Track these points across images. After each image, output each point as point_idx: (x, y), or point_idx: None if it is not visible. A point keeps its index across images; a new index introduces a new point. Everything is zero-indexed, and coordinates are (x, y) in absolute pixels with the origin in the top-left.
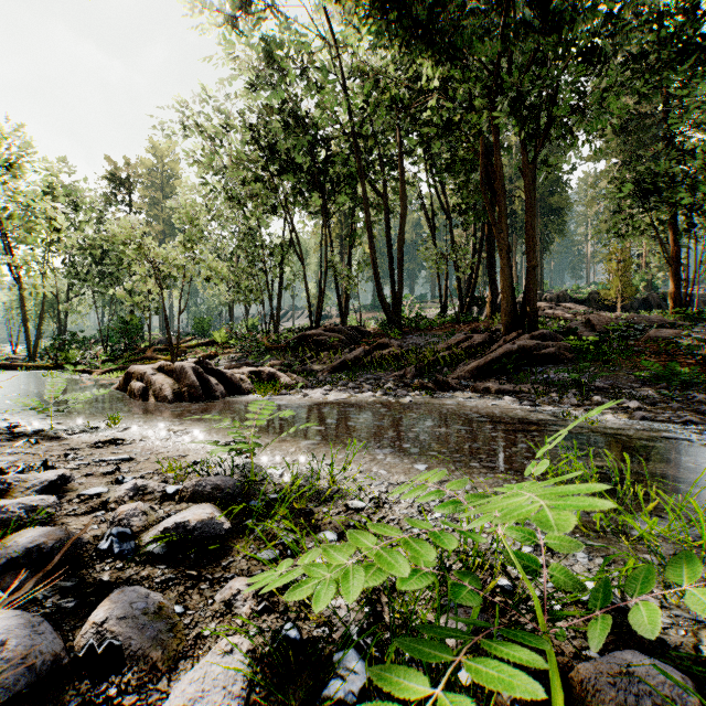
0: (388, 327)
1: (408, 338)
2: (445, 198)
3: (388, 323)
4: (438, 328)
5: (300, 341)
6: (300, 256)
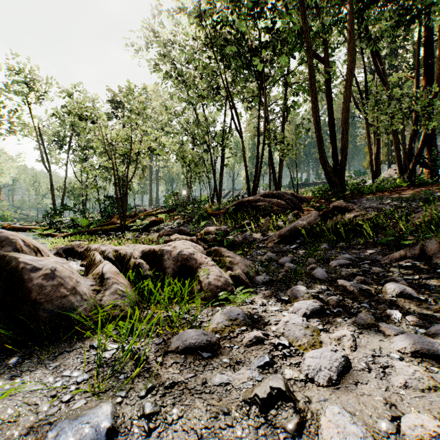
0: (330, 191)
1: (357, 202)
2: (380, 65)
3: (330, 188)
4: (388, 191)
5: (238, 207)
6: (238, 130)
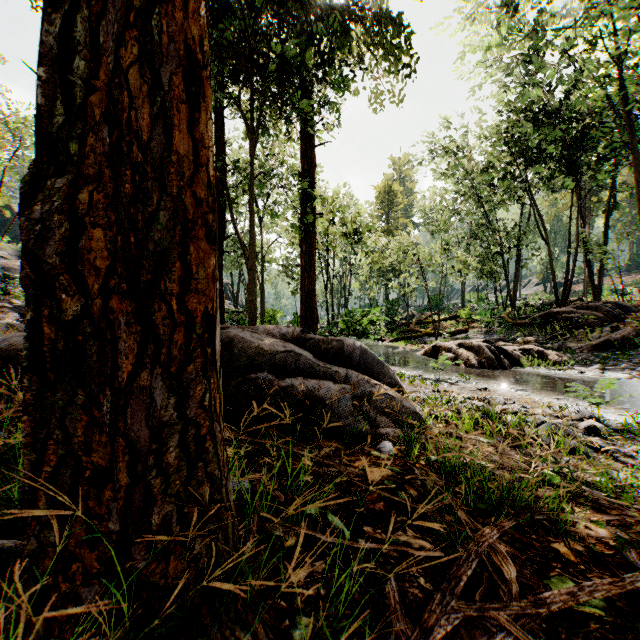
0: None
1: None
2: None
3: None
4: None
5: (546, 318)
6: (543, 237)
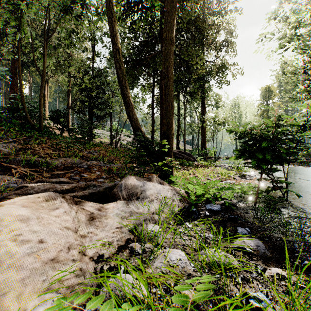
0: None
1: None
2: None
3: None
4: None
5: None
6: None
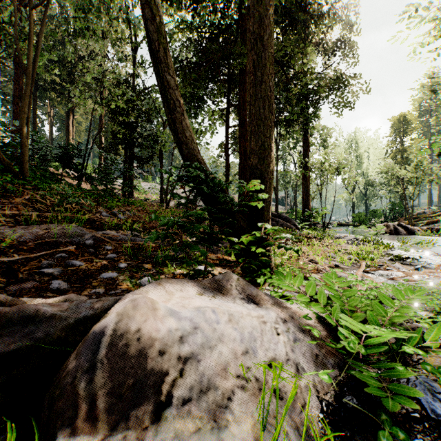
0: None
1: None
2: None
3: None
4: None
5: None
6: None
